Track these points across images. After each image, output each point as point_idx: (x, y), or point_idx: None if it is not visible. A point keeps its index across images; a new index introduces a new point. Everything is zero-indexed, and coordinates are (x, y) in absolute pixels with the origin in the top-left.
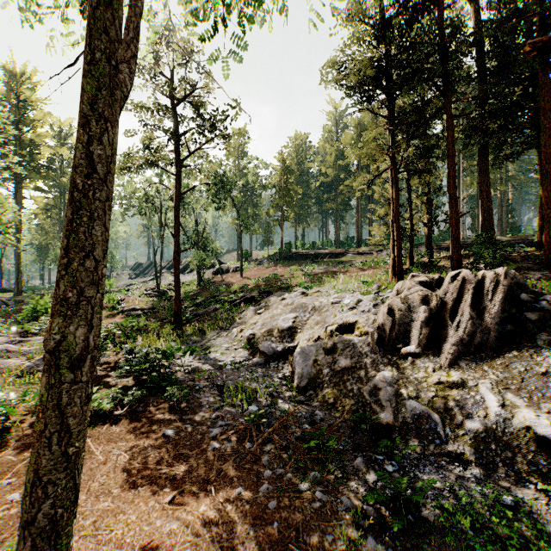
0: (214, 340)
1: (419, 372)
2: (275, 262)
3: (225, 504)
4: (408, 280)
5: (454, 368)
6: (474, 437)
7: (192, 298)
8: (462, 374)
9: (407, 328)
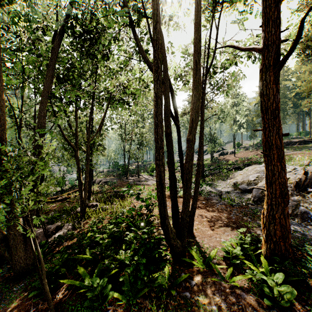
0: (219, 184)
1: None
2: (256, 148)
3: (220, 215)
4: None
5: None
6: None
7: (208, 166)
8: None
9: None
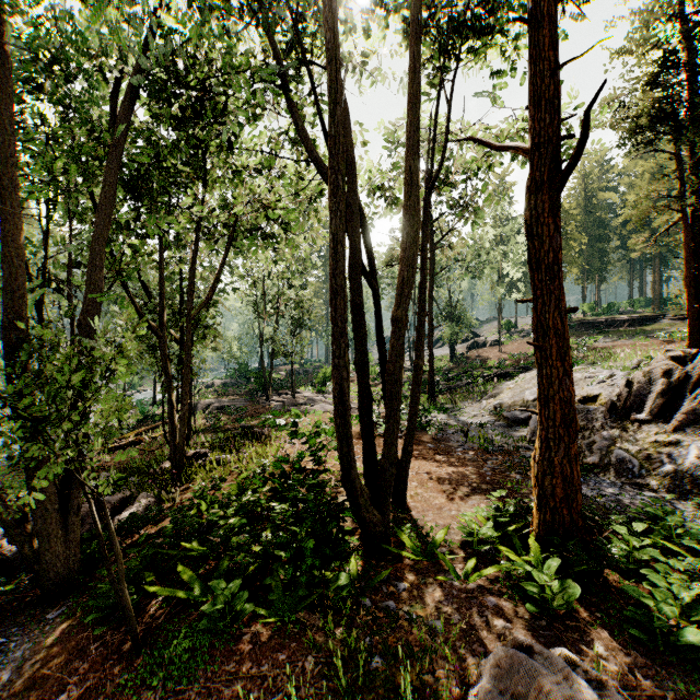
0: (464, 409)
1: (641, 434)
2: None
3: (462, 469)
4: (661, 354)
5: (677, 433)
6: (663, 476)
7: (444, 373)
8: (681, 437)
9: (643, 399)
